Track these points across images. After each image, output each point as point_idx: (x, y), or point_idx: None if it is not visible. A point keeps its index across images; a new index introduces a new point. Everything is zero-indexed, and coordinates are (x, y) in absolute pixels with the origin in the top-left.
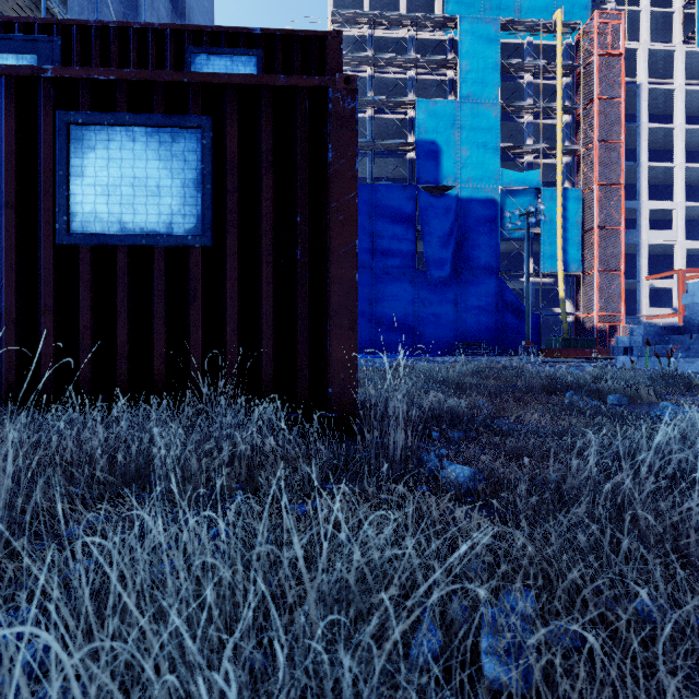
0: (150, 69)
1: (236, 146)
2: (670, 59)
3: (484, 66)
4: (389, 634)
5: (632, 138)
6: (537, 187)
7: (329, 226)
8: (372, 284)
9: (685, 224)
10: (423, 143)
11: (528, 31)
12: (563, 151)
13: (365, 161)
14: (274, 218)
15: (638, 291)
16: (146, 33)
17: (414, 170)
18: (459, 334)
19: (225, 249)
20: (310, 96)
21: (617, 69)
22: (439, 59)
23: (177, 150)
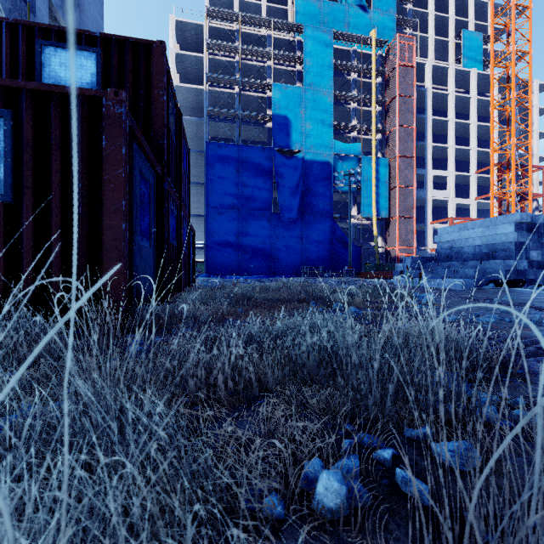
0: (5, 53)
1: (31, 133)
2: (446, 73)
3: (322, 63)
4: None
5: (423, 125)
6: (359, 155)
7: (103, 191)
8: (239, 222)
9: (456, 186)
10: (277, 117)
11: (353, 42)
12: (376, 130)
13: (234, 126)
14: (62, 184)
15: (425, 231)
16: (2, 24)
17: (271, 137)
18: (304, 261)
19: (23, 204)
20: (90, 102)
21: (411, 76)
22: (290, 55)
23: None
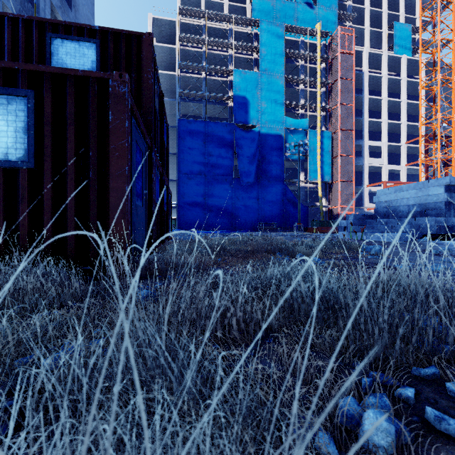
0: (21, 45)
1: (50, 109)
2: (380, 59)
3: (275, 52)
4: (5, 352)
5: (360, 103)
6: (306, 129)
7: (109, 159)
8: (206, 185)
9: (388, 155)
10: (238, 97)
11: (301, 33)
12: (321, 108)
13: (201, 105)
14: (75, 153)
15: (363, 193)
16: (18, 21)
17: (232, 114)
18: (260, 218)
19: (43, 170)
20: (98, 83)
21: (351, 62)
22: (248, 45)
23: (11, 109)
